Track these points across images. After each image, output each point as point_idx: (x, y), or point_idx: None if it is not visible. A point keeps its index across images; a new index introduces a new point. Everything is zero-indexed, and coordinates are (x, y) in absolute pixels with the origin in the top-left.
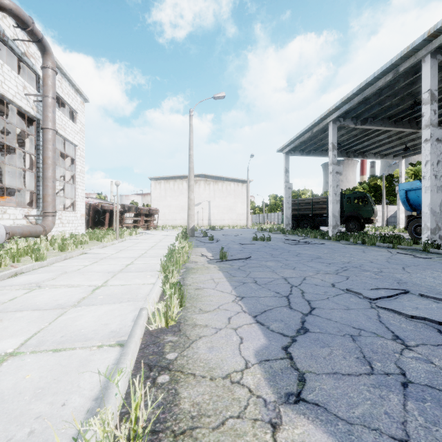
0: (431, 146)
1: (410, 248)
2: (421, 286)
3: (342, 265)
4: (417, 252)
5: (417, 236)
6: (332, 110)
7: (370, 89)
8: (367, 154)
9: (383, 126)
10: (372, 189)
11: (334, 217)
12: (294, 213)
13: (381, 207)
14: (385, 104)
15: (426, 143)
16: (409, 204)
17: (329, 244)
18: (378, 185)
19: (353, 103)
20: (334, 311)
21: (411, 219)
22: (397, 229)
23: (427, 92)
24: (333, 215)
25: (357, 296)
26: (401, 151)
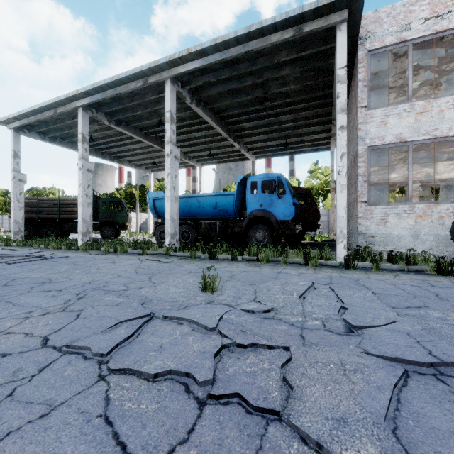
0: (171, 160)
1: (157, 252)
2: (165, 302)
3: (80, 289)
4: (162, 256)
5: (162, 240)
6: (82, 93)
7: (123, 87)
8: (123, 160)
9: (136, 135)
10: (128, 197)
11: (85, 223)
12: (31, 217)
13: (136, 214)
14: (137, 112)
15: (168, 157)
16: (156, 212)
17: (75, 256)
18: (134, 193)
19: (106, 96)
20: (4, 449)
21: (158, 225)
22: (148, 234)
23: (169, 112)
24: (84, 220)
25: (82, 356)
26: (151, 165)
